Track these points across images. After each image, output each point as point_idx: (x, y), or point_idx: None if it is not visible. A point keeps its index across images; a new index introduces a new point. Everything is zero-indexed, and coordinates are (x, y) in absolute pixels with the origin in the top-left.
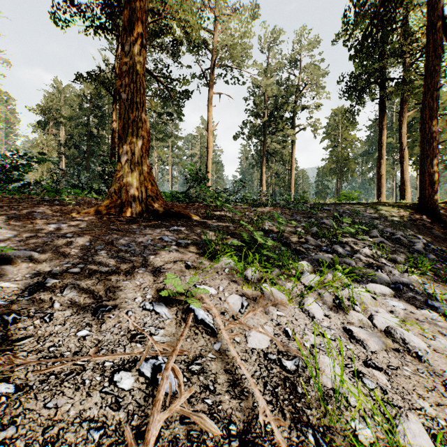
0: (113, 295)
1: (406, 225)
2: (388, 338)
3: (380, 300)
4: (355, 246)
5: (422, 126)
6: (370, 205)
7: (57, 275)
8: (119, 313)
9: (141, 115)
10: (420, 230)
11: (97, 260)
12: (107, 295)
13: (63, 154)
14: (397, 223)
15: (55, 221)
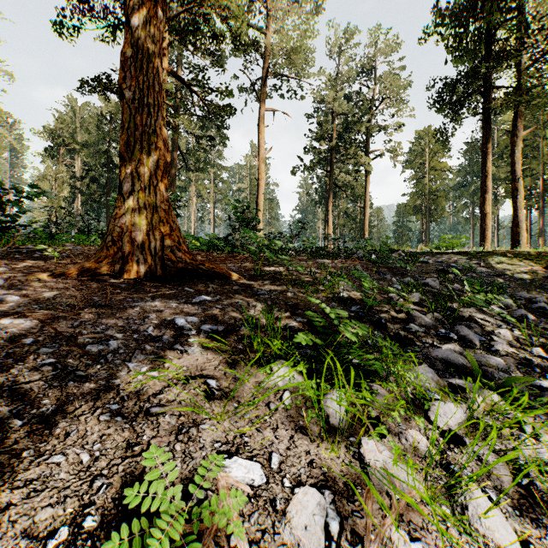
0: None
1: (542, 285)
2: None
3: None
4: (485, 324)
5: None
6: (483, 256)
7: None
8: None
9: (155, 124)
10: None
11: (22, 386)
12: None
13: (78, 188)
14: (530, 283)
15: (3, 291)
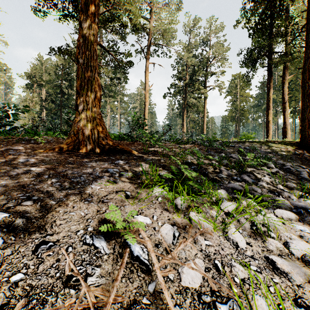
0: (58, 228)
1: (292, 158)
2: (306, 267)
3: (288, 225)
4: (257, 175)
5: (302, 84)
6: (264, 143)
7: (10, 208)
8: (59, 249)
9: (94, 76)
10: (302, 162)
11: (50, 191)
12: (52, 228)
13: (44, 106)
14: (285, 157)
15: (25, 157)
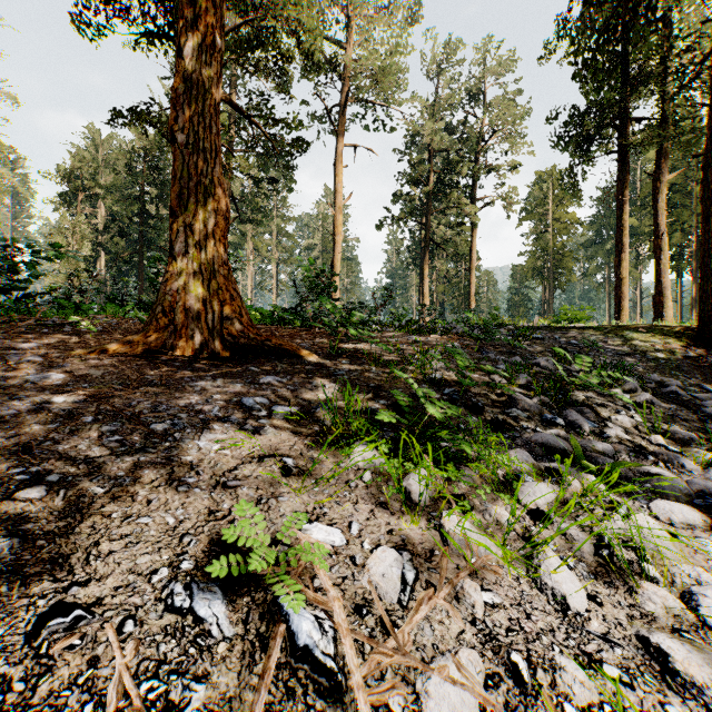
0: (102, 565)
1: (680, 366)
2: None
3: (686, 541)
4: (602, 410)
5: (704, 193)
6: (612, 331)
7: None
8: (101, 628)
9: (212, 173)
10: (706, 376)
11: (95, 460)
12: (89, 563)
13: (102, 245)
14: (665, 364)
15: (43, 368)
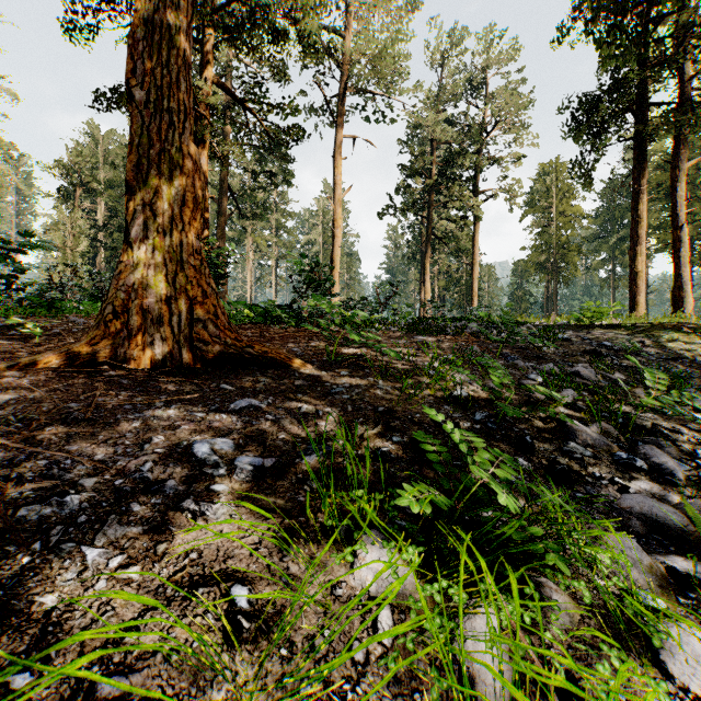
0: None
1: None
2: None
3: None
4: (677, 439)
5: None
6: (646, 330)
7: None
8: None
9: (180, 140)
10: None
11: None
12: None
13: (100, 241)
14: None
15: None
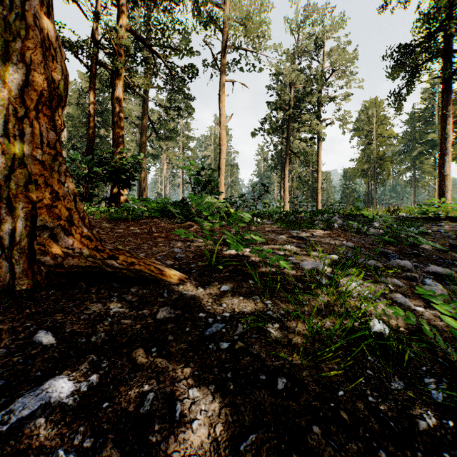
0: None
1: None
2: None
3: None
4: None
5: None
6: None
7: None
8: None
9: (24, 7)
10: None
11: None
12: None
13: None
14: None
15: None
